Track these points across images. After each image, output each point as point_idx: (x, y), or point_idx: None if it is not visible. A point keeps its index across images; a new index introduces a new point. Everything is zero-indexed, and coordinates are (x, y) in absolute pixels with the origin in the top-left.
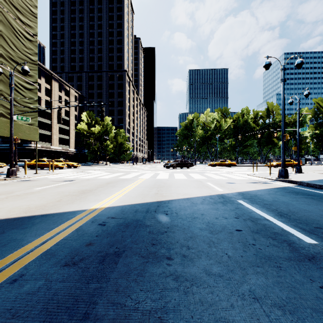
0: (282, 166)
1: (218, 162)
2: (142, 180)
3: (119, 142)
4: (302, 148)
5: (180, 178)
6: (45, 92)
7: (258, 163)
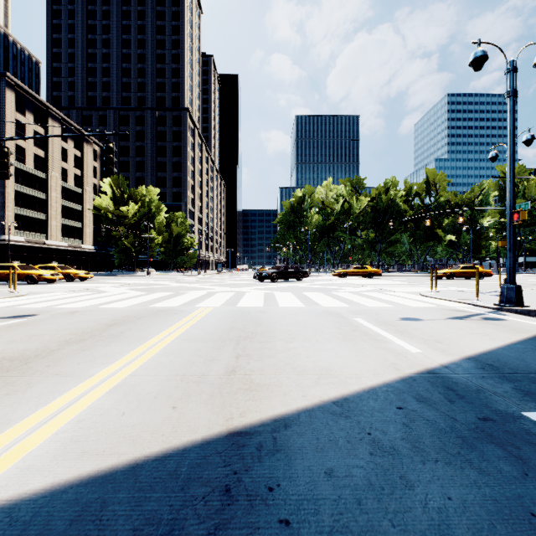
0: (510, 279)
1: (350, 269)
2: (203, 314)
3: (175, 233)
4: (481, 246)
5: (291, 305)
6: (34, 140)
7: (411, 271)
